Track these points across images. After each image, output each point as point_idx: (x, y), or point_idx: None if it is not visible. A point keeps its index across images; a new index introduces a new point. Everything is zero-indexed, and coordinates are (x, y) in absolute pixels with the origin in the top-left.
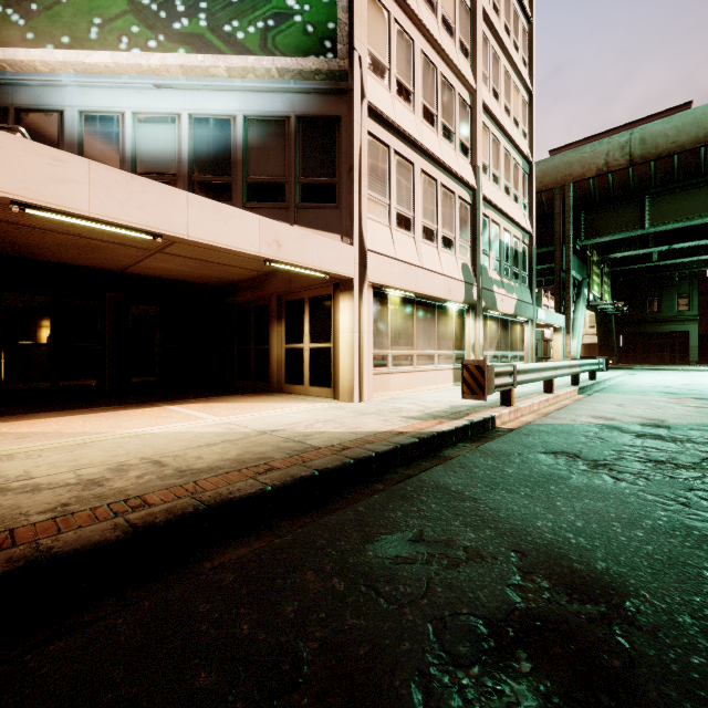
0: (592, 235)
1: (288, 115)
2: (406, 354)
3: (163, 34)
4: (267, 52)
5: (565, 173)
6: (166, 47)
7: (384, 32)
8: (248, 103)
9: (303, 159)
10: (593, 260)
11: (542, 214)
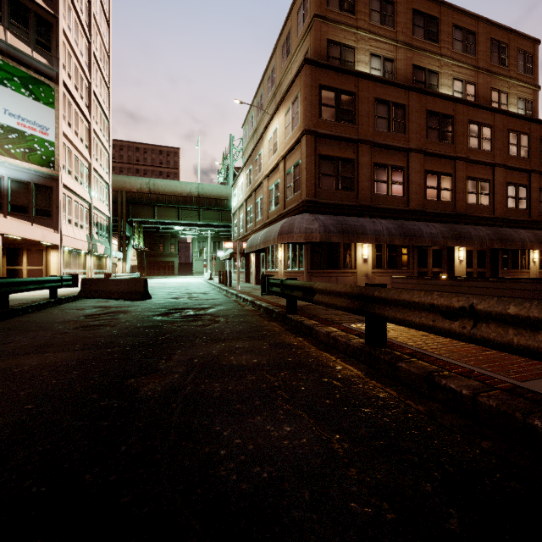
0: (135, 216)
1: (30, 182)
2: (69, 271)
3: None
4: (25, 161)
5: (123, 185)
6: None
7: (65, 153)
8: (11, 173)
9: (37, 199)
10: (135, 227)
11: (112, 200)
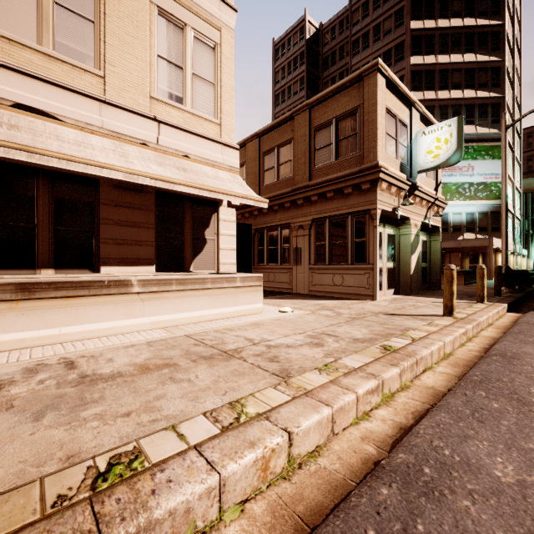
0: None
1: (488, 211)
2: None
3: (463, 197)
4: (487, 199)
5: (527, 188)
6: (464, 199)
7: None
8: (478, 209)
9: (491, 221)
10: None
11: None
